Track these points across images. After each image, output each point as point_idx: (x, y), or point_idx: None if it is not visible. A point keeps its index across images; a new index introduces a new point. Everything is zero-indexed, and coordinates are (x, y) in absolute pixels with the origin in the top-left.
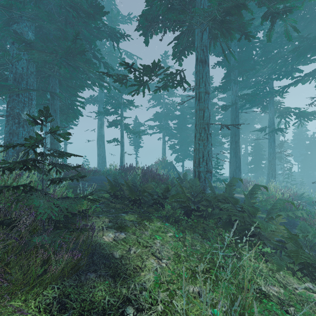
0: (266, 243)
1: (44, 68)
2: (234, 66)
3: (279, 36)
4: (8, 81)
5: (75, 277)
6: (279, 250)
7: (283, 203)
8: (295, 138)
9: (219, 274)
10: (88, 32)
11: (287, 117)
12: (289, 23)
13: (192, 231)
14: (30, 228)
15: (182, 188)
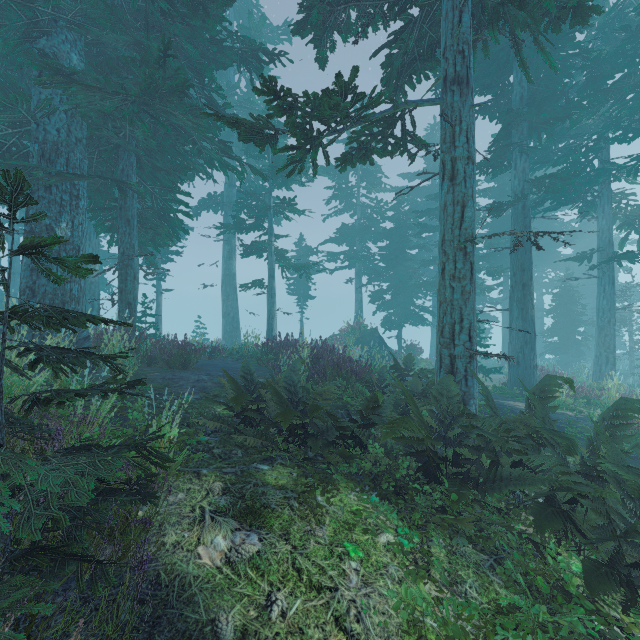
0: None
1: (104, 131)
2: (520, 113)
3: (630, 37)
4: (29, 158)
5: None
6: None
7: None
8: None
9: None
10: (195, 47)
11: None
12: None
13: (448, 530)
14: None
15: (414, 403)
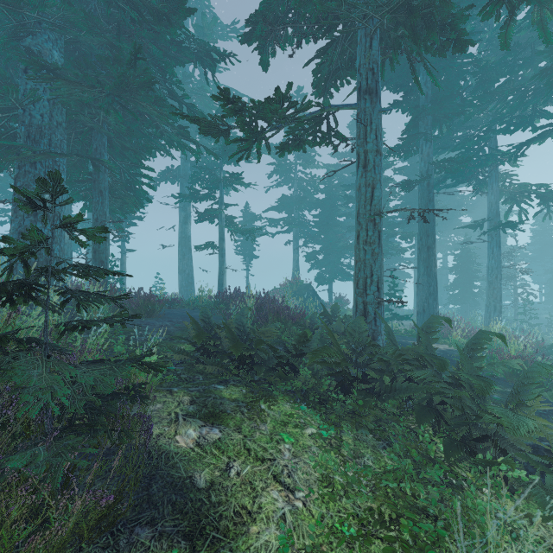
0: (509, 453)
1: (81, 116)
2: (425, 109)
3: (510, 51)
4: (17, 139)
5: (107, 540)
6: (538, 469)
7: (546, 372)
8: (535, 241)
9: (421, 530)
10: (159, 49)
11: (523, 201)
12: (549, 8)
13: (355, 425)
14: (13, 430)
15: (334, 337)
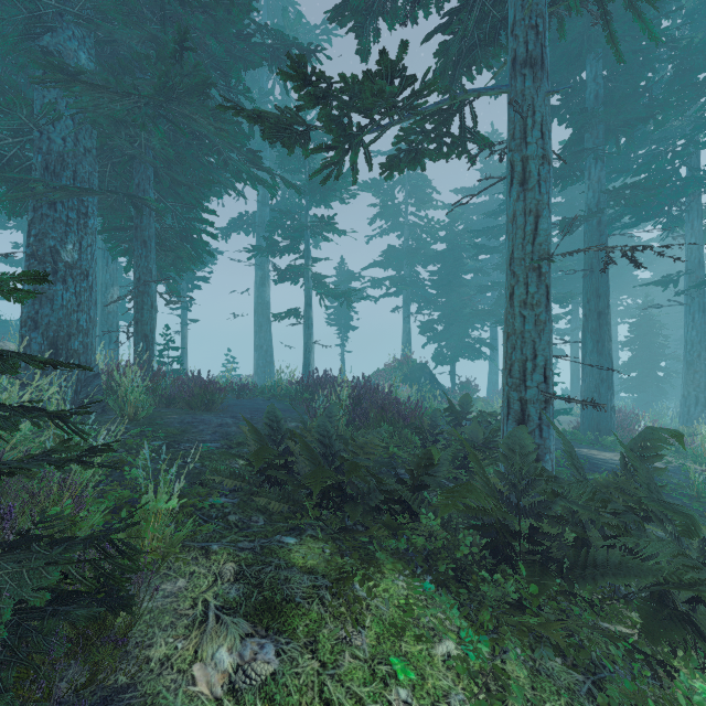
0: None
1: (117, 140)
2: (596, 114)
3: None
4: (32, 171)
5: None
6: None
7: None
8: None
9: None
10: (219, 41)
11: None
12: None
13: (528, 638)
14: None
15: (479, 462)
